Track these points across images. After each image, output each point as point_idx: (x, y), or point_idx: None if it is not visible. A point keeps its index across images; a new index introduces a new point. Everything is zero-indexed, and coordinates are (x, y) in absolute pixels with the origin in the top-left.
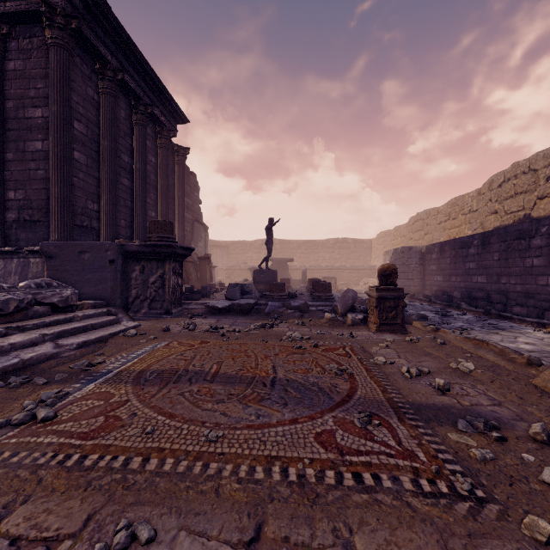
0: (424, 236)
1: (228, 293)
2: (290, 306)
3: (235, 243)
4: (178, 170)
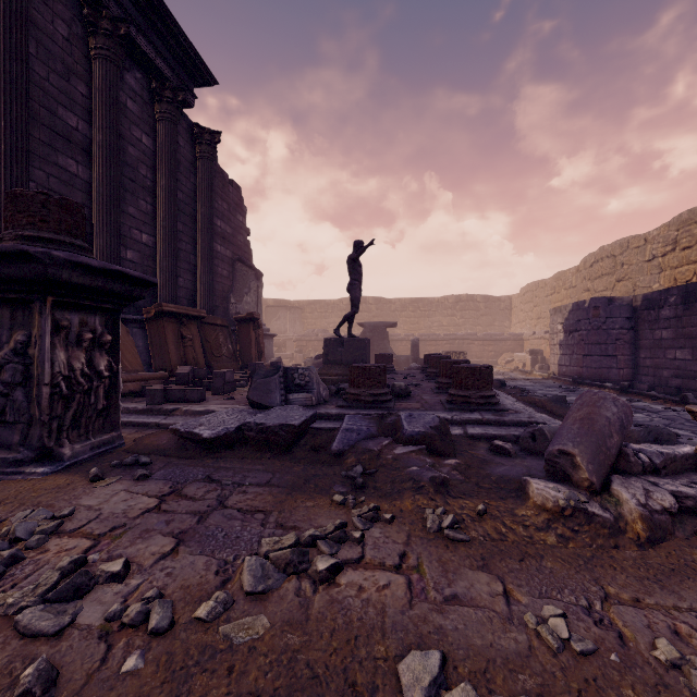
0: (615, 284)
1: (253, 389)
2: (401, 433)
3: (311, 303)
4: (201, 170)
